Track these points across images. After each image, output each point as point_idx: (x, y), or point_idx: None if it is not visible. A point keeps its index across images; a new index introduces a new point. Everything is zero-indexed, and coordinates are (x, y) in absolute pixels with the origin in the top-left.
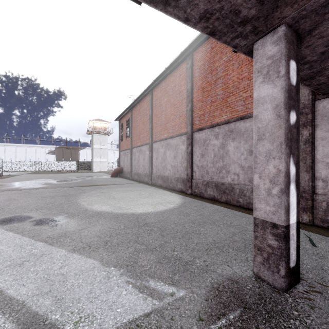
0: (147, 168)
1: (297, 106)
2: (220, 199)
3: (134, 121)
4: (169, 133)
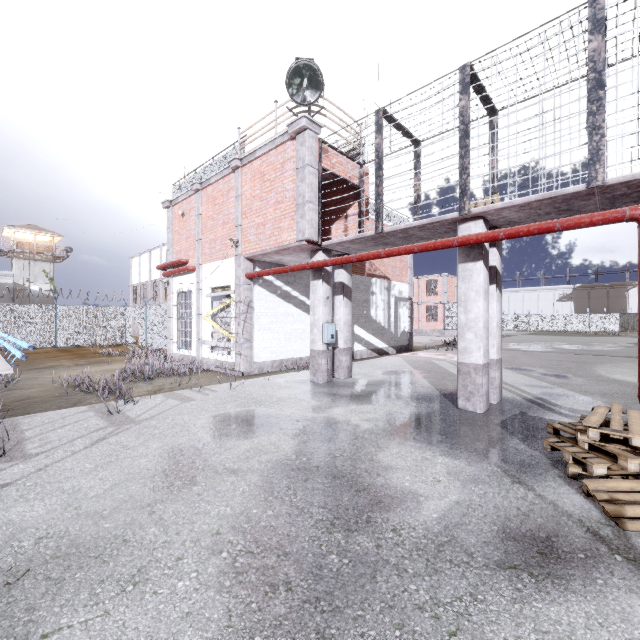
0: None
1: None
2: None
3: None
4: None
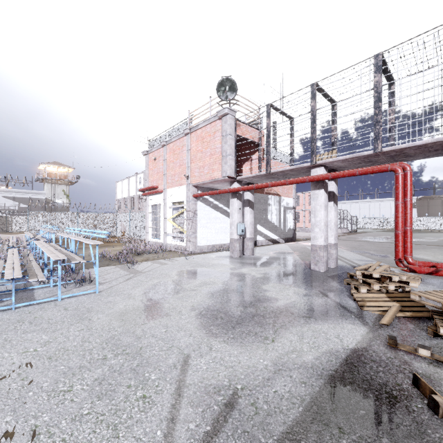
0: None
1: None
2: None
3: None
4: None
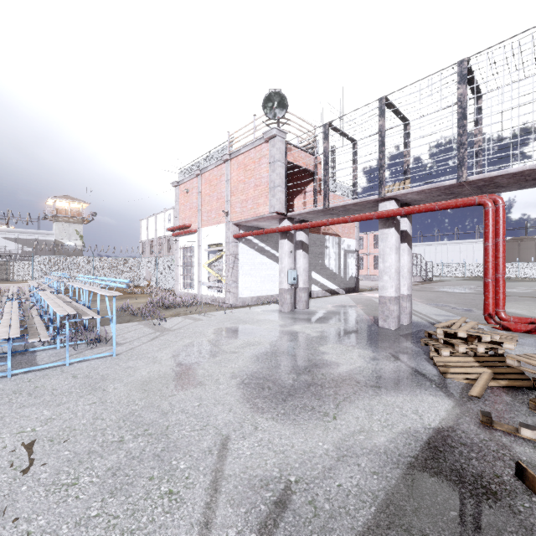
0: None
1: None
2: None
3: None
4: None
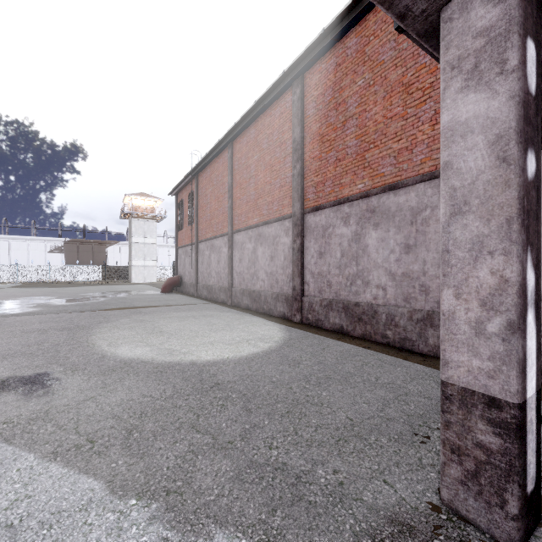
0: (224, 278)
1: (538, 142)
2: (353, 331)
3: (201, 196)
4: (262, 216)
